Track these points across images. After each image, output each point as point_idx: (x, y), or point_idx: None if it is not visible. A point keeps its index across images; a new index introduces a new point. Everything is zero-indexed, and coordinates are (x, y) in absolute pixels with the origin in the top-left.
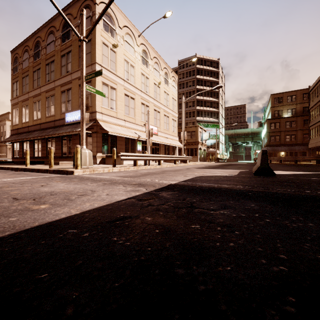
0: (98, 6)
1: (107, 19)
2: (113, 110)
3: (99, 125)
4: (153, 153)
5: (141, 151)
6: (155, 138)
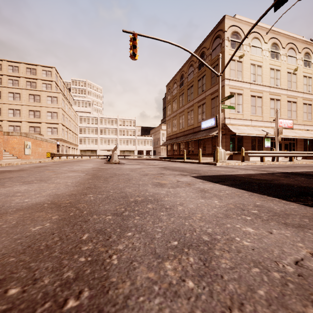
0: (226, 32)
1: (234, 38)
2: (240, 113)
3: (227, 128)
4: (285, 149)
5: (270, 148)
6: (289, 133)
